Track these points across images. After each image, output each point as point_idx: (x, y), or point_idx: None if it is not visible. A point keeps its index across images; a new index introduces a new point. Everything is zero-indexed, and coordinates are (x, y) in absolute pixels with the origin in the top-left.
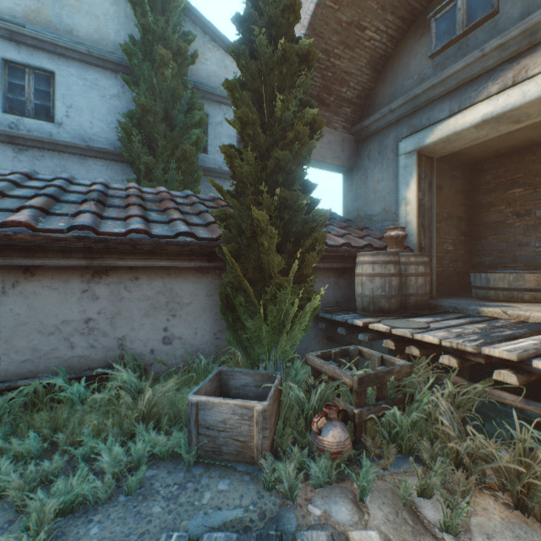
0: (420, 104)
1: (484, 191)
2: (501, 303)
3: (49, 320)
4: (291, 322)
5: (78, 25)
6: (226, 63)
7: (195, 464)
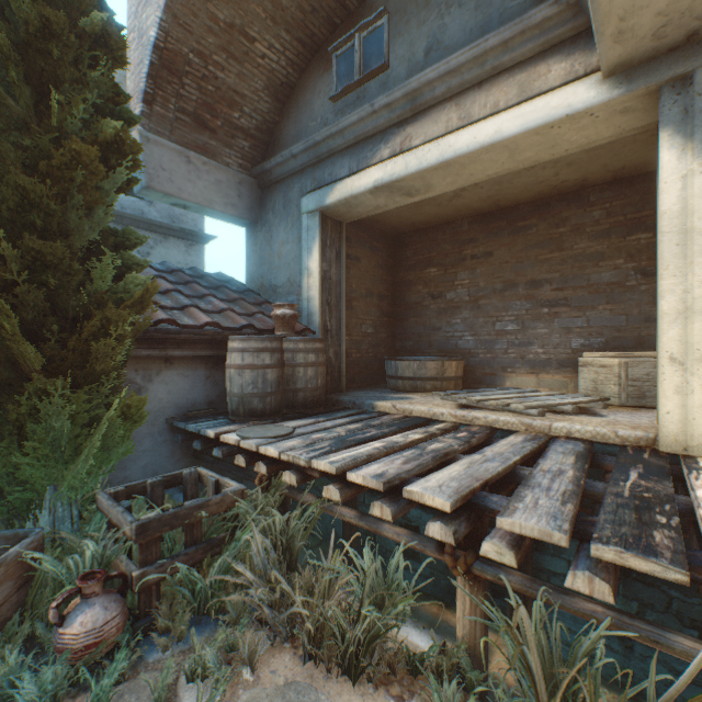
0: (323, 154)
1: (406, 268)
2: (406, 394)
3: None
4: (78, 445)
5: None
6: None
7: None
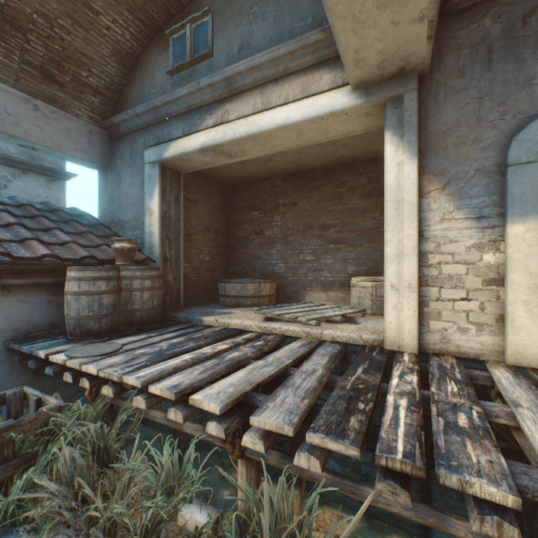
0: (162, 117)
1: (237, 210)
2: (231, 309)
3: None
4: None
5: None
6: None
7: None
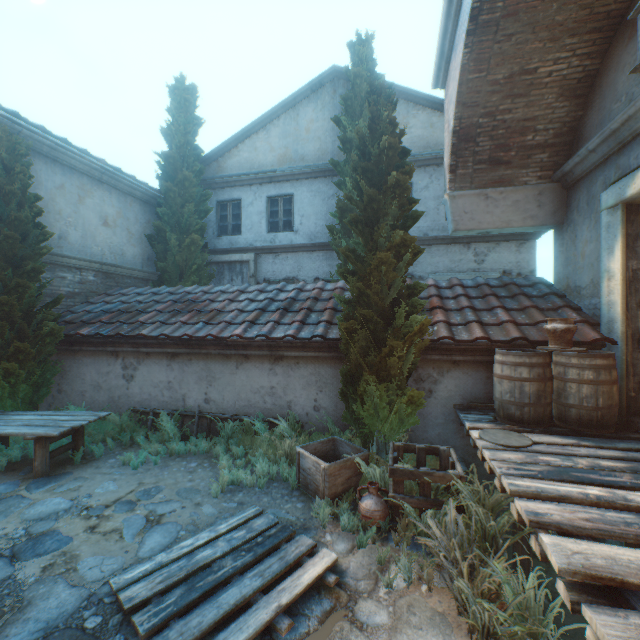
0: (624, 138)
1: None
2: None
3: (255, 385)
4: (385, 412)
5: (307, 152)
6: (432, 121)
7: (297, 490)
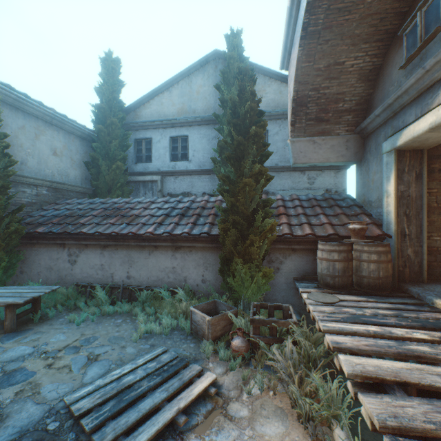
0: (396, 109)
1: None
2: None
3: (162, 266)
4: (248, 283)
5: (197, 107)
6: (281, 89)
7: (190, 335)
